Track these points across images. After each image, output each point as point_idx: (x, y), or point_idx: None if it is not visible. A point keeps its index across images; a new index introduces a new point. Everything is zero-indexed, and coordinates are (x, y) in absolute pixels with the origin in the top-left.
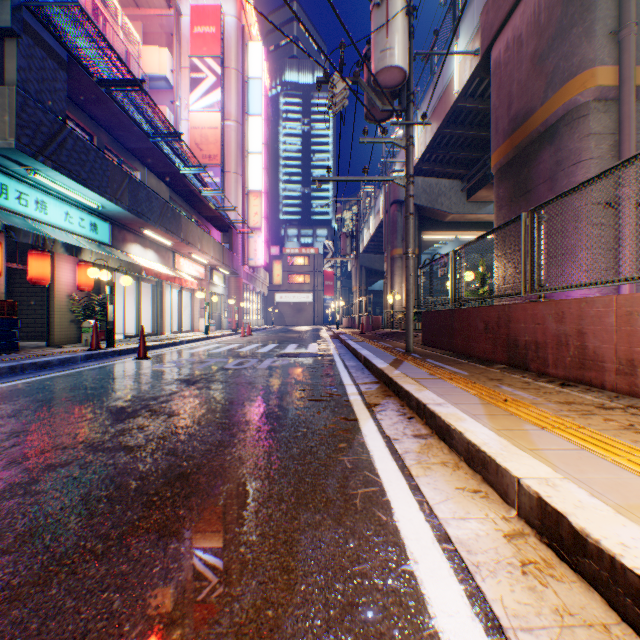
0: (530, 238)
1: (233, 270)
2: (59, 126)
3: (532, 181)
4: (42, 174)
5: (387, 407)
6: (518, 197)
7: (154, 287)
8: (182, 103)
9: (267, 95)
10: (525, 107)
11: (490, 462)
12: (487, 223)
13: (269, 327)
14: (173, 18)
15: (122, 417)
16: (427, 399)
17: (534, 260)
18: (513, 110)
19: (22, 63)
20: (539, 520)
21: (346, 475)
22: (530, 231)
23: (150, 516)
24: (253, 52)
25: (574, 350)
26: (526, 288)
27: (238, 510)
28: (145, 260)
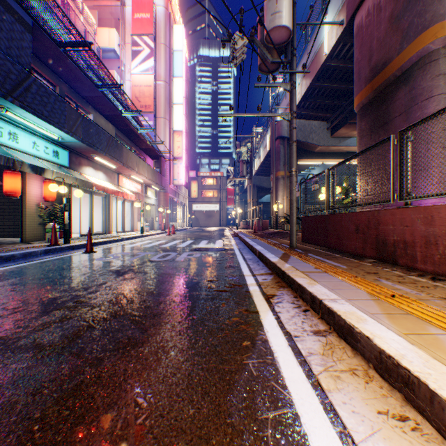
0: (399, 155)
1: (162, 187)
2: (25, 75)
3: (389, 115)
4: (12, 111)
5: (283, 298)
6: (377, 128)
7: (104, 199)
8: (126, 68)
9: (187, 63)
10: (383, 57)
11: (419, 385)
12: (345, 153)
13: (188, 228)
14: (119, 8)
15: (49, 309)
16: (321, 294)
17: (403, 173)
18: (373, 61)
19: None
20: None
21: (252, 388)
22: (399, 149)
23: None
24: (176, 32)
25: (444, 249)
26: (395, 196)
27: None
28: (96, 179)
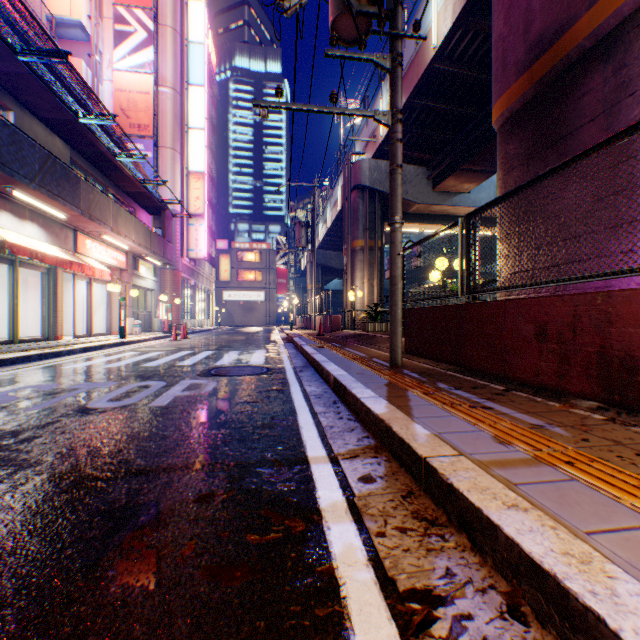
0: None
1: (166, 260)
2: None
3: (569, 123)
4: None
5: (478, 637)
6: (542, 150)
7: (45, 276)
8: (104, 60)
9: (213, 70)
10: (557, 20)
11: None
12: (452, 216)
13: (214, 328)
14: None
15: None
16: None
17: None
18: (535, 31)
19: None
20: None
21: None
22: None
23: None
24: (194, 12)
25: None
26: None
27: None
28: (19, 235)
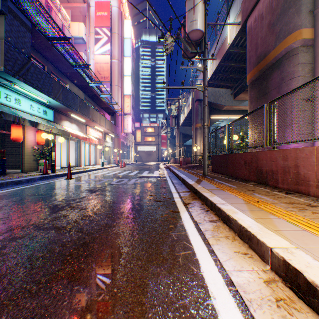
0: (269, 117)
1: (116, 134)
2: (27, 60)
3: (268, 88)
4: (18, 85)
5: (195, 205)
6: (261, 96)
7: (76, 143)
8: (90, 51)
9: (133, 47)
10: (264, 50)
11: (253, 237)
12: (244, 110)
13: (134, 163)
14: (86, 8)
15: (55, 210)
16: (216, 201)
17: (271, 128)
18: (258, 52)
19: (7, 28)
20: (284, 273)
21: (174, 244)
22: (269, 113)
23: (65, 268)
24: (126, 25)
25: (292, 175)
26: (266, 143)
27: (114, 265)
28: (71, 129)
